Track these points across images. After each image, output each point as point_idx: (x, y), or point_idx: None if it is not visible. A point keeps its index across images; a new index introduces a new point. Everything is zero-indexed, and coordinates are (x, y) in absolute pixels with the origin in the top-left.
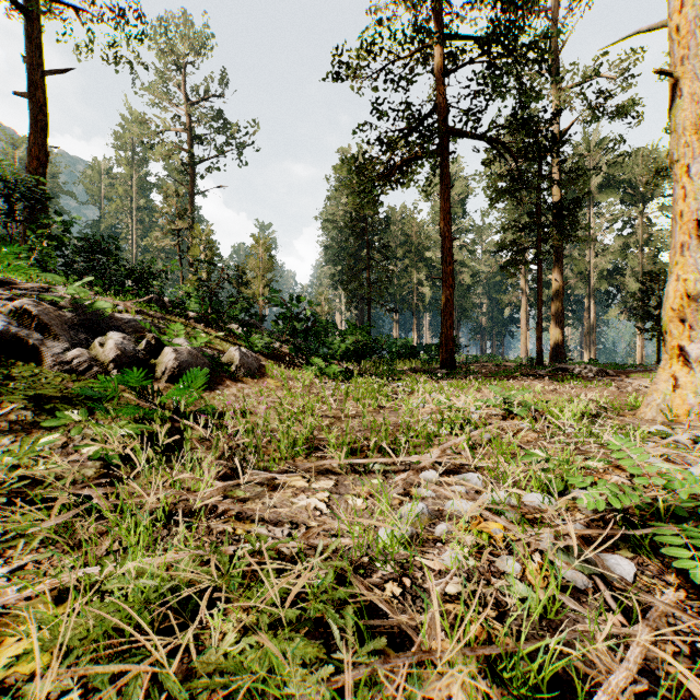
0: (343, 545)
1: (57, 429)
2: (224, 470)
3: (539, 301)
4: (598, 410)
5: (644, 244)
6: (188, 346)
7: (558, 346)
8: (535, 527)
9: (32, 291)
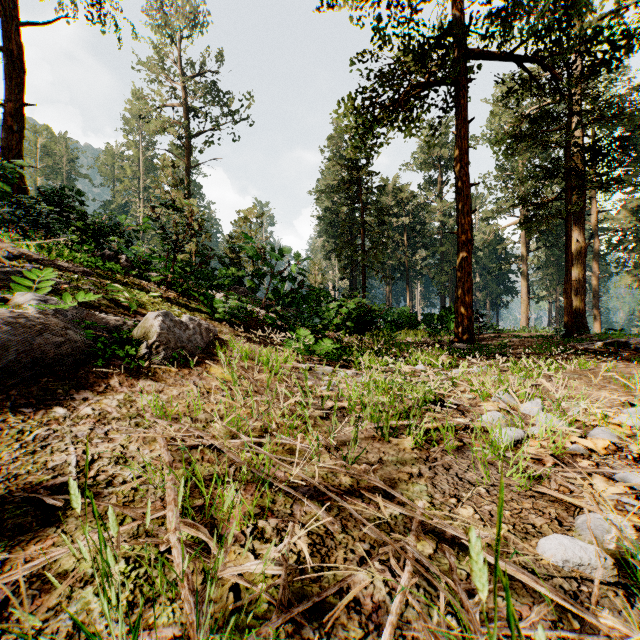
0: None
1: None
2: None
3: (568, 261)
4: None
5: None
6: (36, 307)
7: (579, 314)
8: None
9: None
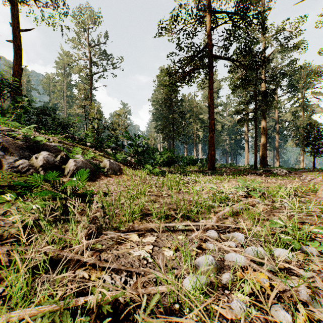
0: (161, 291)
1: (3, 203)
2: (92, 229)
3: (255, 137)
4: (295, 192)
5: (304, 111)
6: (82, 158)
7: (264, 159)
8: (291, 279)
9: (6, 131)
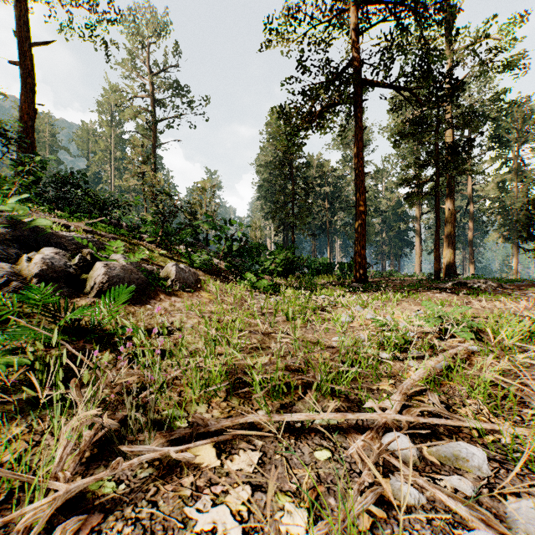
0: None
1: None
2: (108, 427)
3: (437, 225)
4: None
5: (519, 180)
6: (124, 261)
7: (450, 263)
8: None
9: None
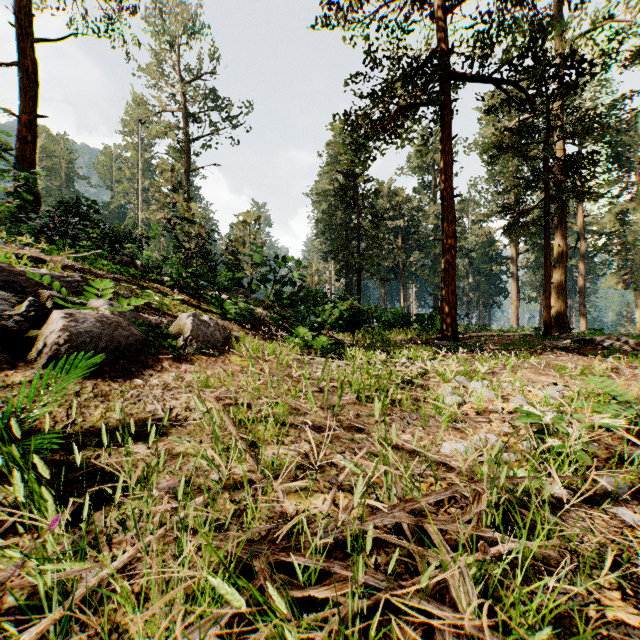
0: None
1: None
2: None
3: (547, 265)
4: None
5: None
6: (108, 310)
7: (561, 315)
8: None
9: None
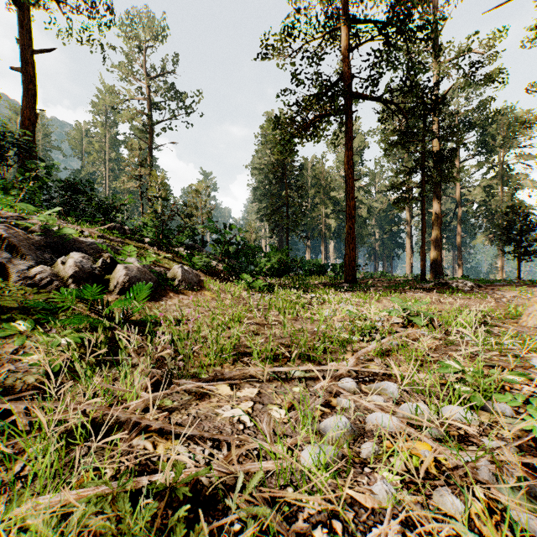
0: (266, 469)
1: (12, 336)
2: (157, 377)
3: (423, 229)
4: (485, 319)
5: (504, 185)
6: (138, 264)
7: (437, 265)
8: (466, 450)
9: (12, 219)
